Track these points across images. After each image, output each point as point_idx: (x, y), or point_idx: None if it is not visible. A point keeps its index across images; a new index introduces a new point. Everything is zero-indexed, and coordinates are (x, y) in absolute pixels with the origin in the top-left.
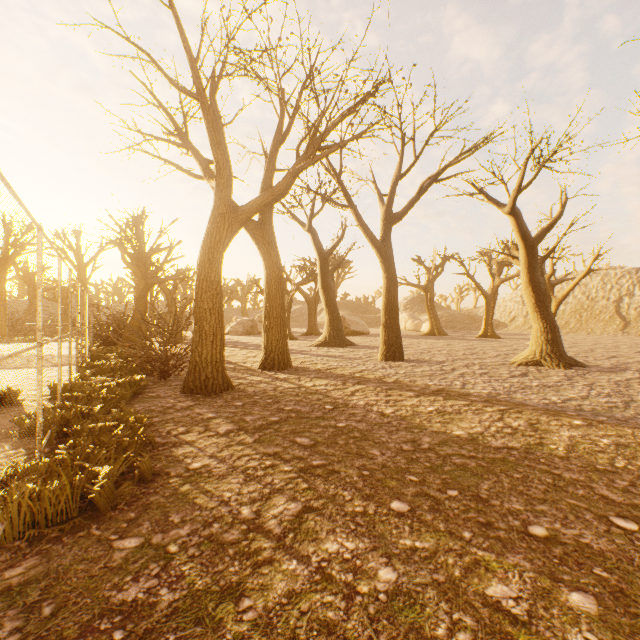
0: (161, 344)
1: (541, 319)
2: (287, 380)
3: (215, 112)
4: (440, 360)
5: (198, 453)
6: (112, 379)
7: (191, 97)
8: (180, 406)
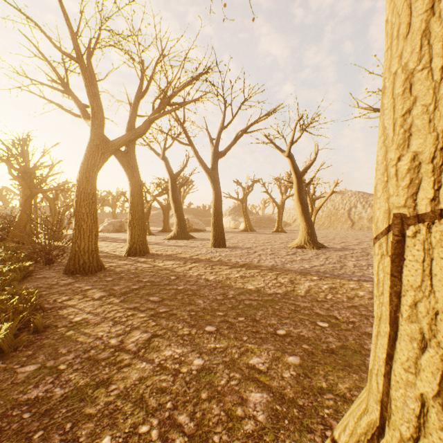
0: (46, 239)
1: (305, 220)
2: (146, 262)
3: (91, 71)
4: (248, 246)
5: (79, 312)
6: (3, 266)
7: (72, 59)
8: (63, 283)
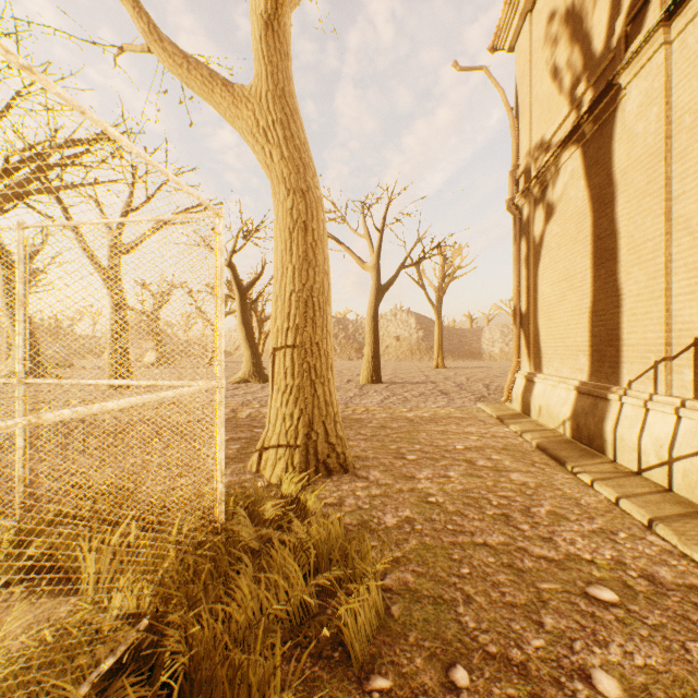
0: None
1: (250, 348)
2: None
3: None
4: None
5: None
6: None
7: None
8: None
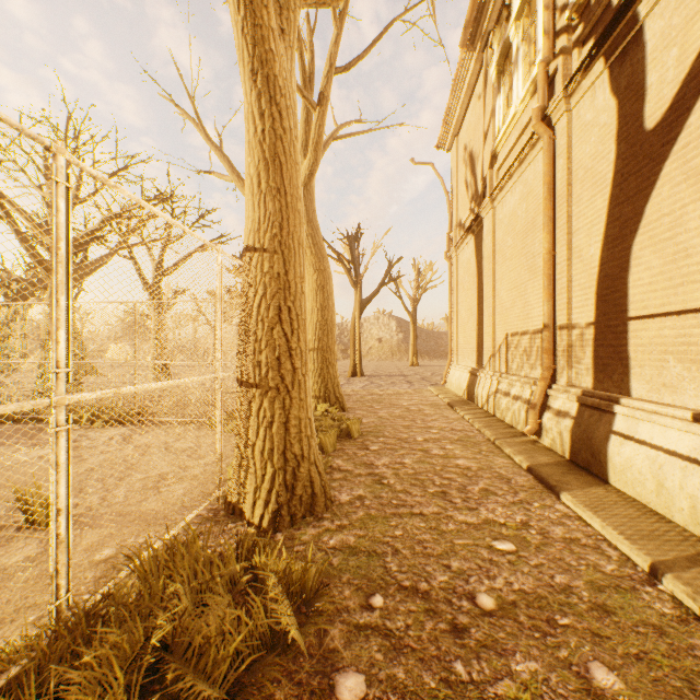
0: None
1: None
2: None
3: None
4: None
5: None
6: None
7: None
8: None
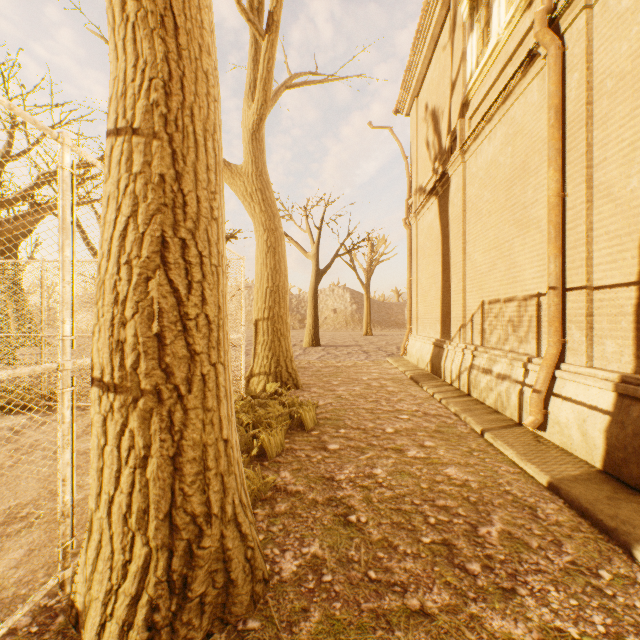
0: None
1: None
2: None
3: None
4: None
5: None
6: None
7: None
8: None
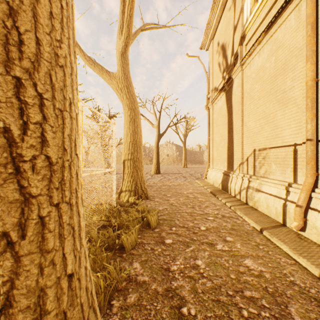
0: None
1: (105, 159)
2: None
3: None
4: None
5: None
6: None
7: None
8: None
